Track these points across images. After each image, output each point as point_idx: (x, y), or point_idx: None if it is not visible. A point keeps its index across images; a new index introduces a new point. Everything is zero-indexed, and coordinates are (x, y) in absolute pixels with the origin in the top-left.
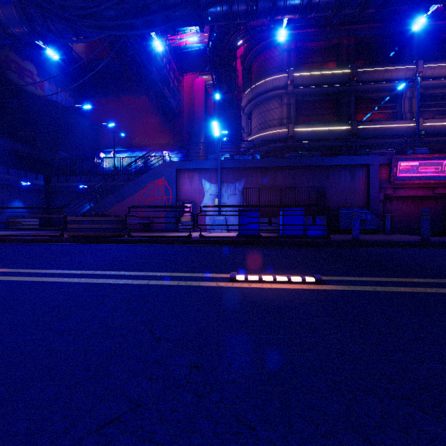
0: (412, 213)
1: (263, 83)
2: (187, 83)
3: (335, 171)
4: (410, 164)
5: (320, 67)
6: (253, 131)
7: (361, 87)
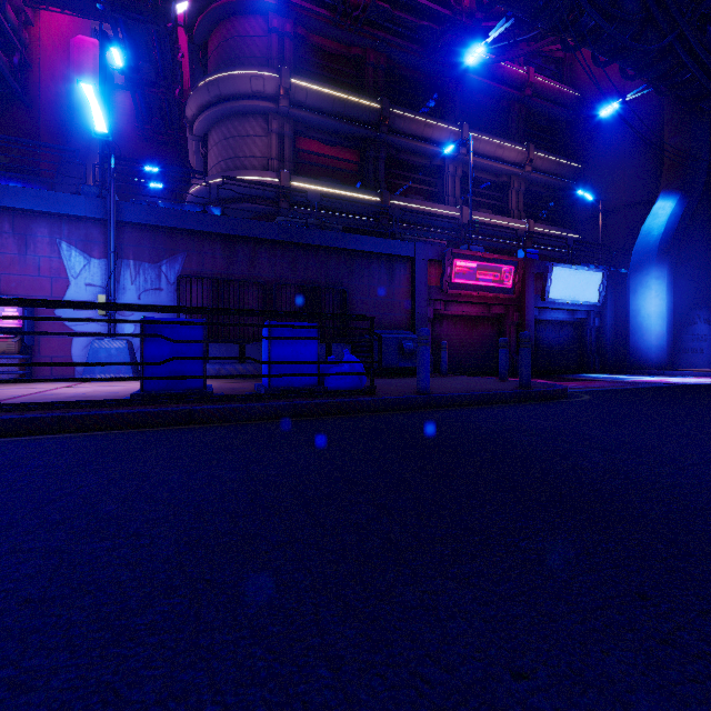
0: (466, 342)
1: (231, 76)
2: (53, 35)
3: (364, 262)
4: (467, 264)
5: (334, 86)
6: (211, 172)
7: (394, 139)
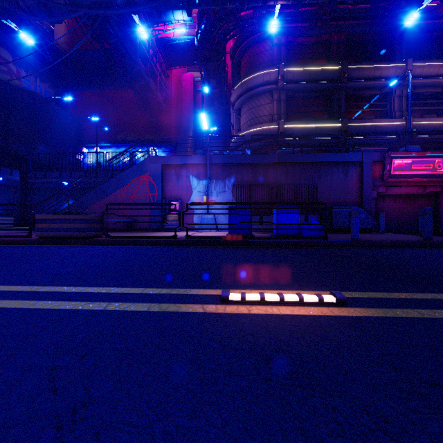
0: (404, 212)
1: (253, 77)
2: (175, 77)
3: (328, 168)
4: (403, 161)
5: (310, 63)
6: (243, 127)
7: (351, 84)
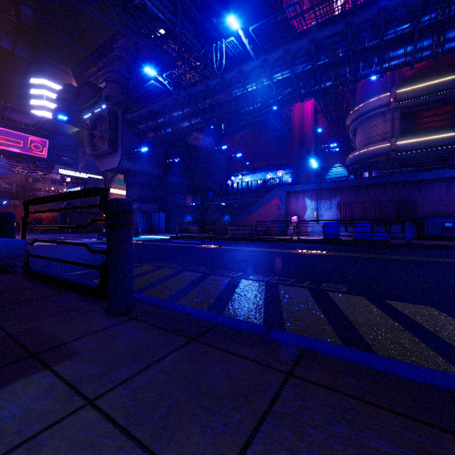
0: None
1: (364, 105)
2: (298, 108)
3: (428, 184)
4: None
5: (431, 74)
6: (357, 146)
7: None
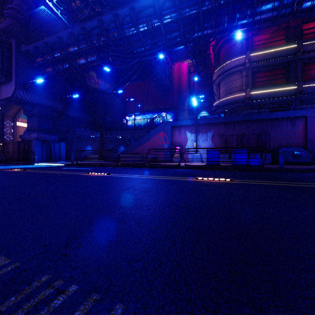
0: None
1: (227, 64)
2: (177, 67)
3: (279, 121)
4: None
5: (272, 45)
6: (221, 95)
7: (306, 55)
